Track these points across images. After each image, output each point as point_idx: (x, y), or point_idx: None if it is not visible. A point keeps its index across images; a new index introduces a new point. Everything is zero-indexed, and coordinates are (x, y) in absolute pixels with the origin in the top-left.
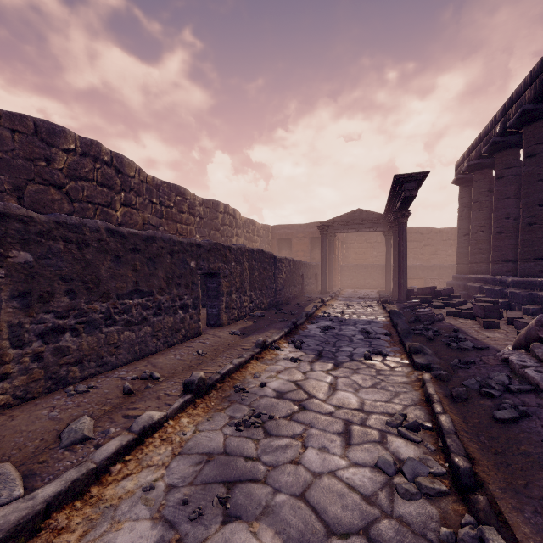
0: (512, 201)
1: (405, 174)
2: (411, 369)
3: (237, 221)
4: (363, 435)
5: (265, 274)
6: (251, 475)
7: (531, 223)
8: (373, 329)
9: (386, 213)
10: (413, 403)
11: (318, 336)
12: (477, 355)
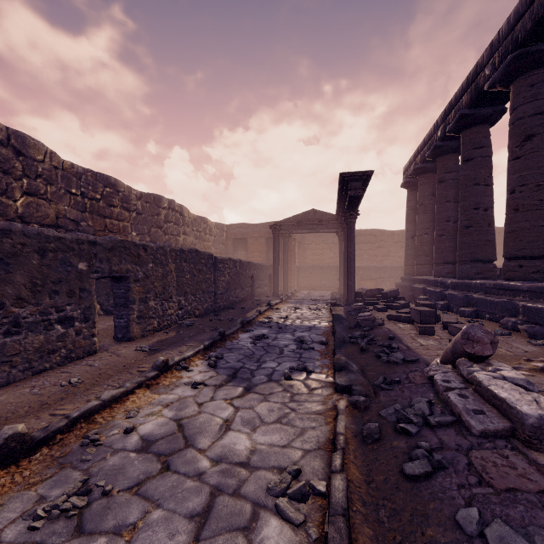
0: (452, 205)
1: (350, 172)
2: (331, 391)
3: (185, 218)
4: (226, 517)
5: (201, 276)
6: None
7: (468, 226)
8: (311, 337)
9: (338, 214)
10: (317, 446)
11: (245, 348)
12: (404, 371)
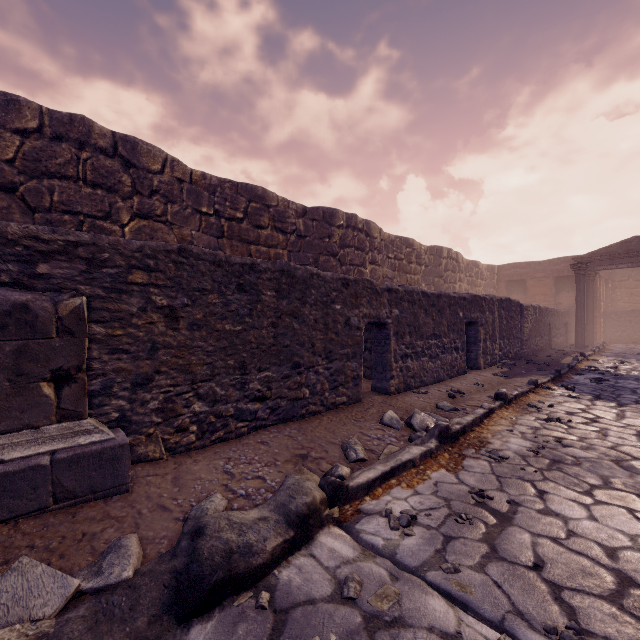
0: None
1: None
2: None
3: (460, 264)
4: None
5: (512, 323)
6: (570, 438)
7: None
8: None
9: None
10: None
11: (590, 385)
12: None
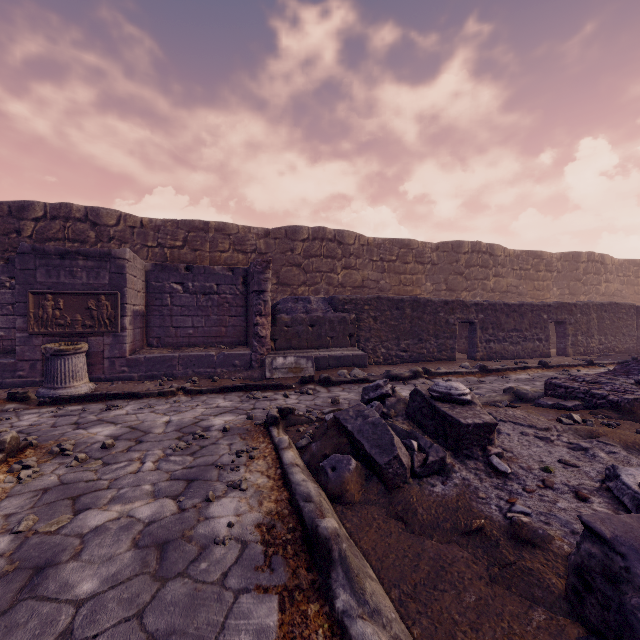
0: None
1: None
2: None
3: (607, 266)
4: None
5: (621, 323)
6: None
7: None
8: None
9: None
10: None
11: None
12: None
